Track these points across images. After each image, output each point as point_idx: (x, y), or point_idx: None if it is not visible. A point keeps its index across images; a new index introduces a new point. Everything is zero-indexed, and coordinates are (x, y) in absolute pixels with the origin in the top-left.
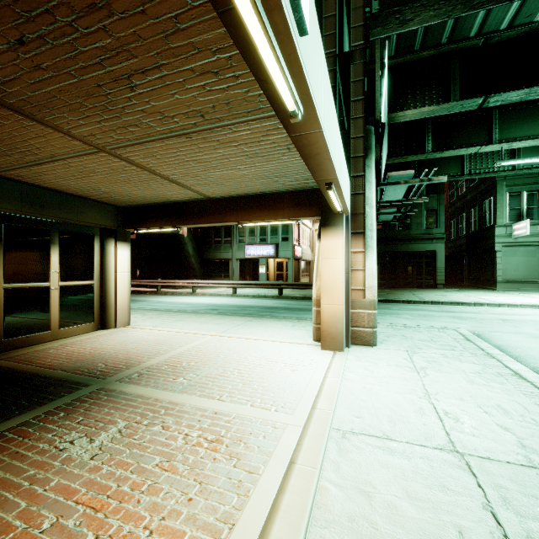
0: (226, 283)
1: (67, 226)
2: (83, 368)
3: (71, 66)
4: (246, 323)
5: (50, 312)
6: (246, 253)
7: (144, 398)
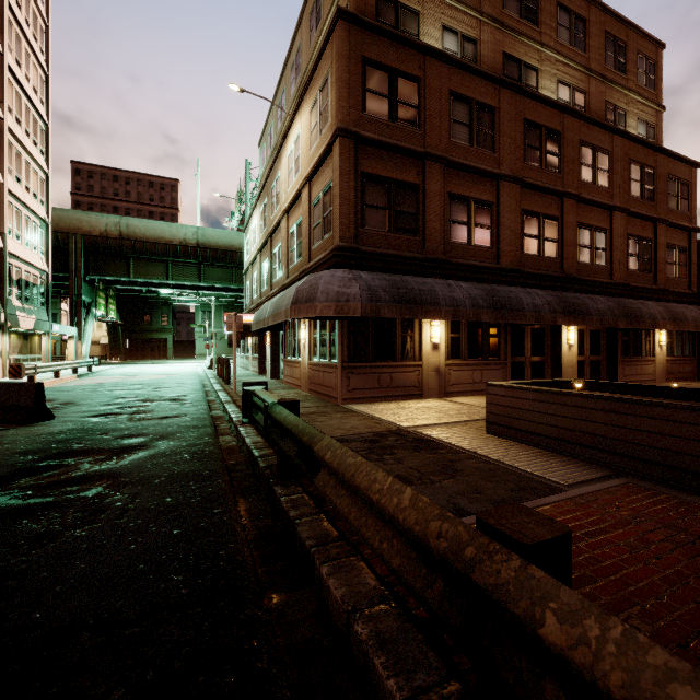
0: None
1: None
2: None
3: None
4: None
5: None
6: None
7: None
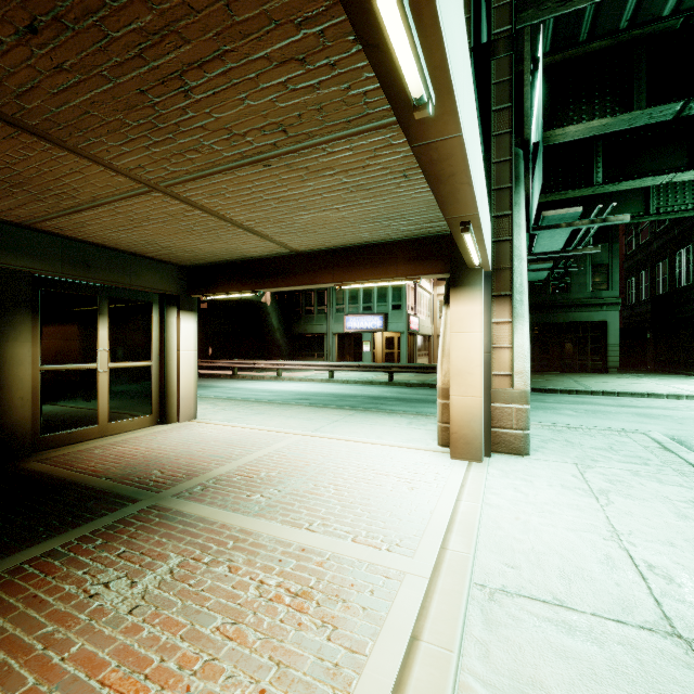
0: (320, 365)
1: (119, 291)
2: (134, 476)
3: (102, 63)
4: (345, 419)
5: (98, 402)
6: (345, 326)
7: (207, 523)
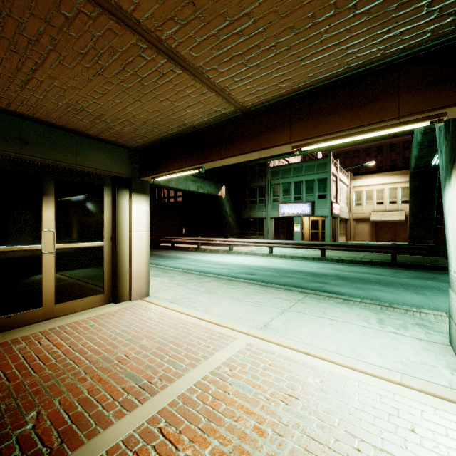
0: (262, 242)
1: (67, 172)
2: None
3: None
4: (296, 307)
5: (42, 283)
6: (280, 212)
7: None
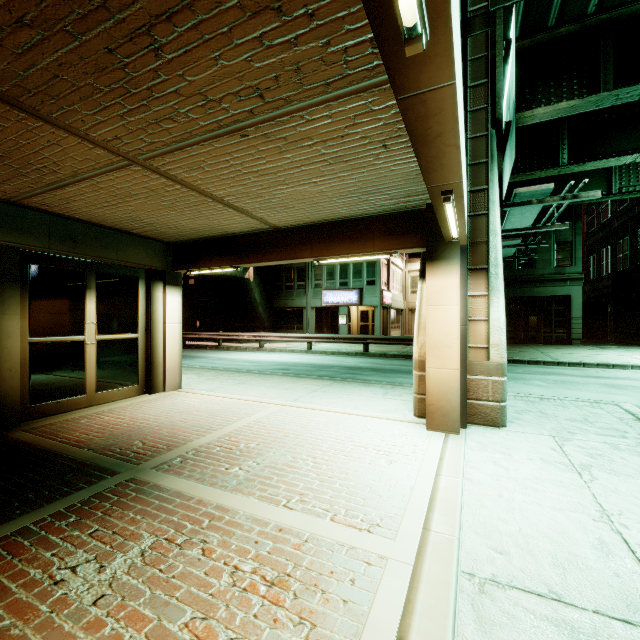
0: (300, 336)
1: (106, 266)
2: (115, 447)
3: (64, 16)
4: (323, 389)
5: (86, 372)
6: (323, 301)
7: (184, 498)
